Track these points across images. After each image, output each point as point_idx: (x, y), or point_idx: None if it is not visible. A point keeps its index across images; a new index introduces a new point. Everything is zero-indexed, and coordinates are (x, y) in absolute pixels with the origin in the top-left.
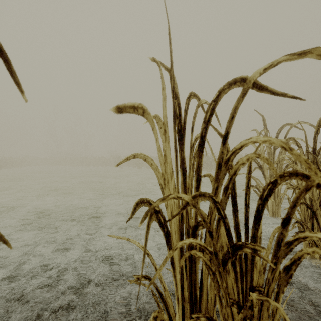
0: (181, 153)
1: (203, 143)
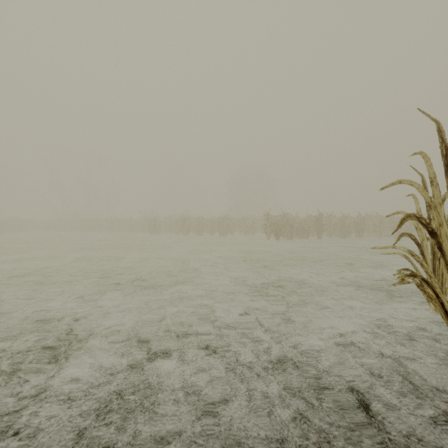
0: None
1: None
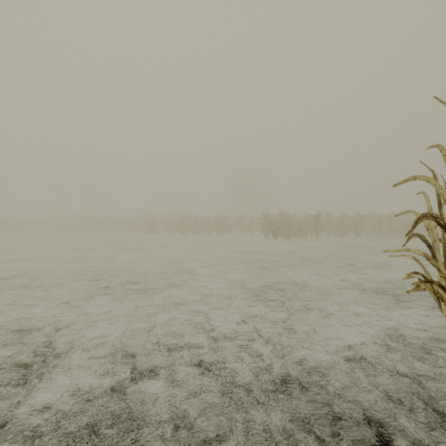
0: None
1: None
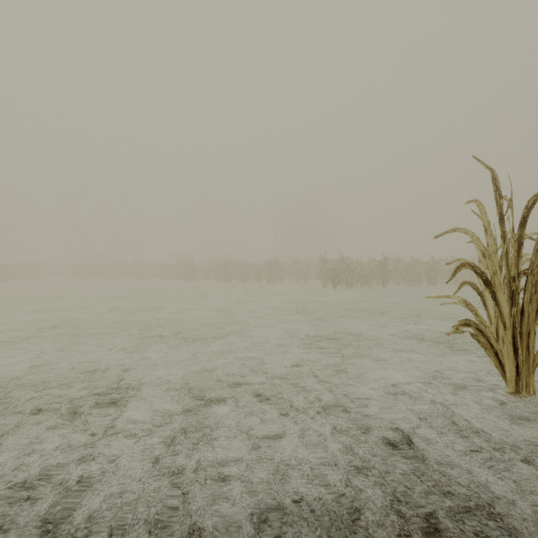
0: None
1: None
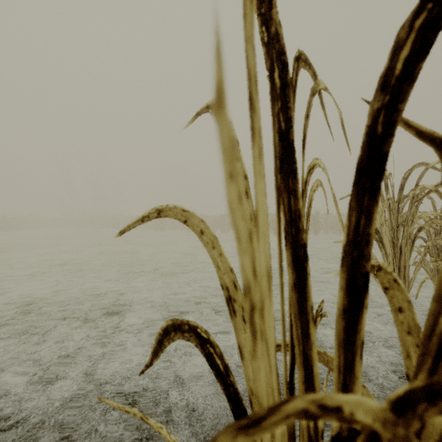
0: (288, 201)
1: (380, 163)
